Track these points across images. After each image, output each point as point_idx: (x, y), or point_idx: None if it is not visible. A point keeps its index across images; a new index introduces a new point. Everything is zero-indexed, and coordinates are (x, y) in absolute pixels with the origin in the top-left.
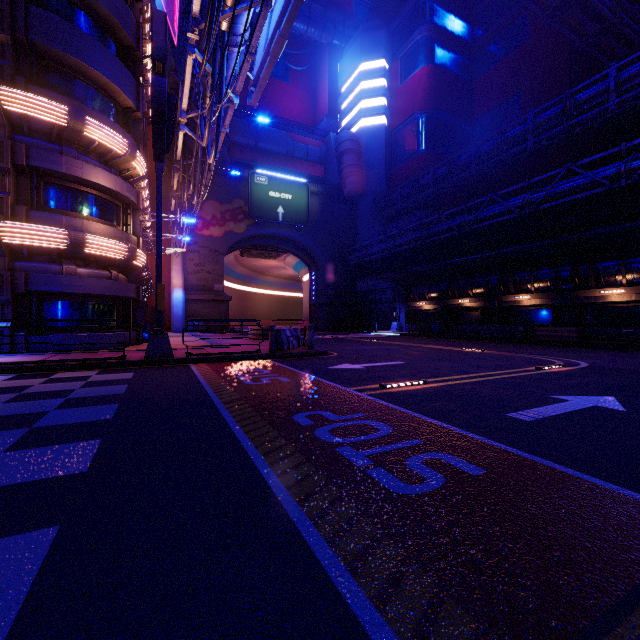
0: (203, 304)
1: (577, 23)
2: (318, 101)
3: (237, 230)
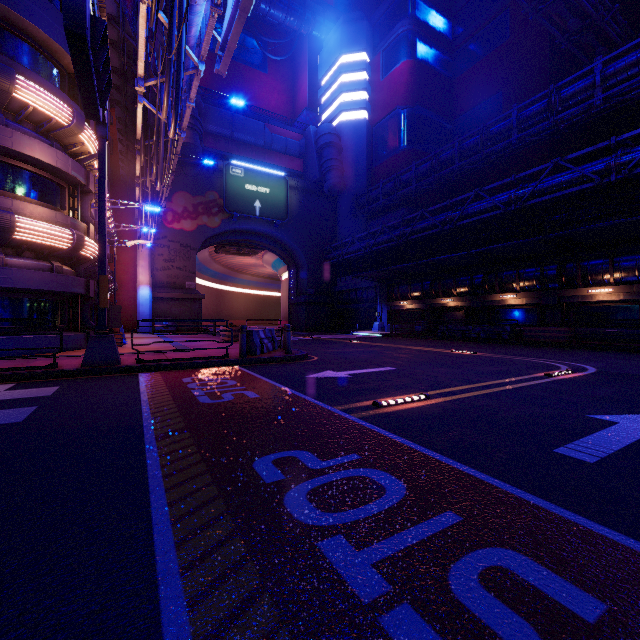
0: (173, 303)
1: (560, 19)
2: (297, 94)
3: (211, 224)
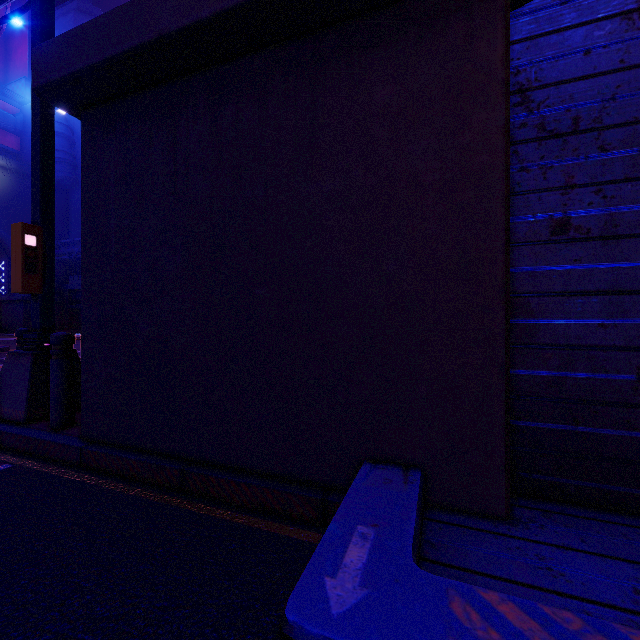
0: None
1: None
2: (13, 53)
3: None
